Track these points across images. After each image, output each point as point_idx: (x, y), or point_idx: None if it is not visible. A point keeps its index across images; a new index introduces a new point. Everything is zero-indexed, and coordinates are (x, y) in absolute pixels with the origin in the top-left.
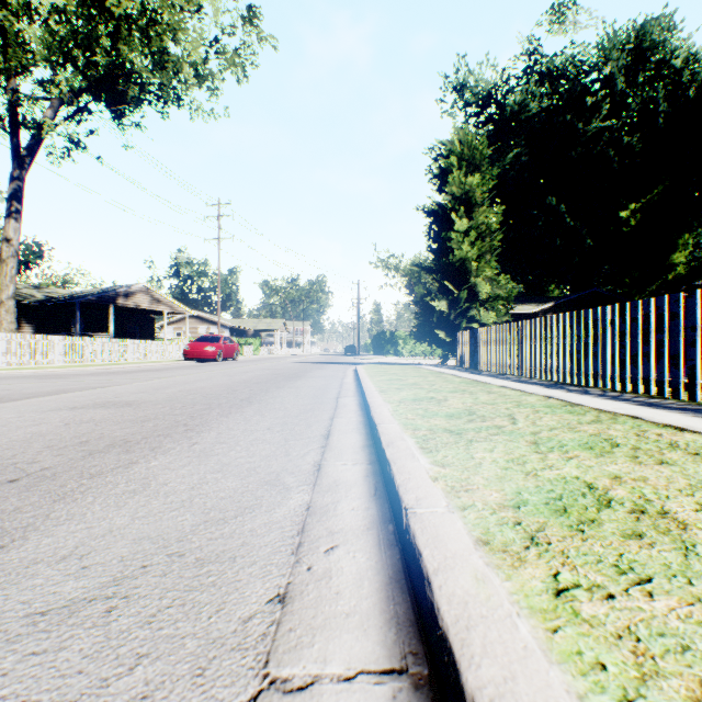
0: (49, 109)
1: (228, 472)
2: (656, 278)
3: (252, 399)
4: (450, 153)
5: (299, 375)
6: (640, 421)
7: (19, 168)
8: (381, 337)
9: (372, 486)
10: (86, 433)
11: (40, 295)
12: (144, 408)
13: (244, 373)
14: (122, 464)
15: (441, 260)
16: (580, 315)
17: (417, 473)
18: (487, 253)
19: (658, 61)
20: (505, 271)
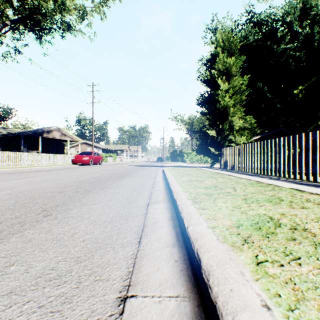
0: None
1: None
2: (312, 123)
3: (56, 209)
4: (217, 45)
5: (127, 175)
6: None
7: None
8: (174, 153)
9: None
10: None
11: (4, 132)
12: None
13: (93, 173)
14: None
15: (212, 107)
16: None
17: None
18: (238, 104)
19: (314, 14)
20: None
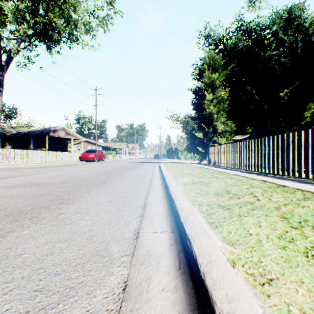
0: (16, 43)
1: (72, 241)
2: (296, 123)
3: (106, 182)
4: (204, 63)
5: (132, 168)
6: None
7: (1, 71)
8: (170, 150)
9: (176, 257)
10: None
11: (14, 131)
12: (45, 187)
13: (105, 167)
14: (2, 233)
15: (199, 114)
16: (274, 138)
17: (215, 254)
18: (221, 110)
19: (297, 24)
20: (227, 120)
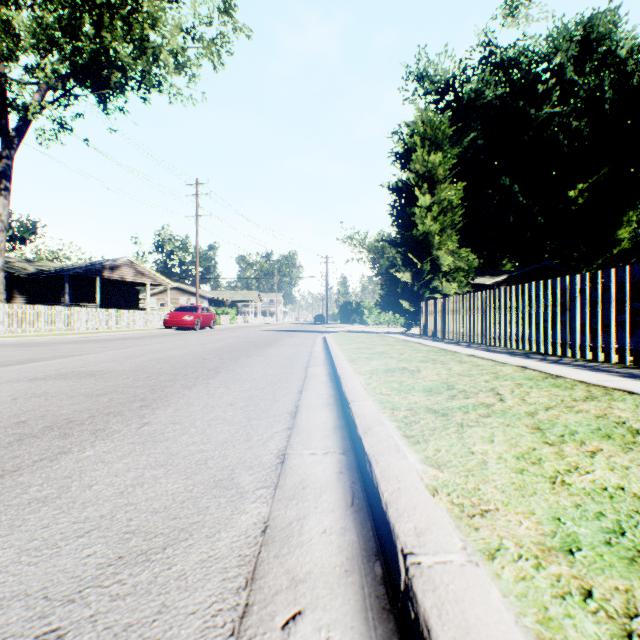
0: (37, 93)
1: (173, 466)
2: (602, 252)
3: (220, 369)
4: (413, 132)
5: (271, 343)
6: (639, 398)
7: (7, 148)
8: (347, 307)
9: (348, 489)
10: (29, 411)
11: (31, 268)
12: (106, 379)
13: (217, 341)
14: (49, 454)
15: (405, 234)
16: (548, 284)
17: (408, 479)
18: (448, 228)
19: (604, 52)
20: (462, 246)
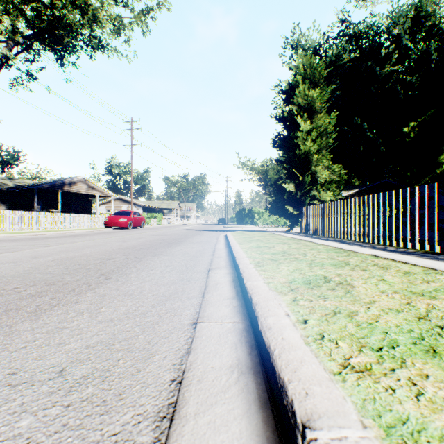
0: (5, 47)
1: None
2: (428, 172)
3: (113, 274)
4: (296, 73)
5: (181, 241)
6: None
7: None
8: (242, 212)
9: None
10: None
11: (11, 184)
12: None
13: (137, 239)
14: None
15: (289, 153)
16: None
17: None
18: (323, 149)
19: (431, 25)
20: None
